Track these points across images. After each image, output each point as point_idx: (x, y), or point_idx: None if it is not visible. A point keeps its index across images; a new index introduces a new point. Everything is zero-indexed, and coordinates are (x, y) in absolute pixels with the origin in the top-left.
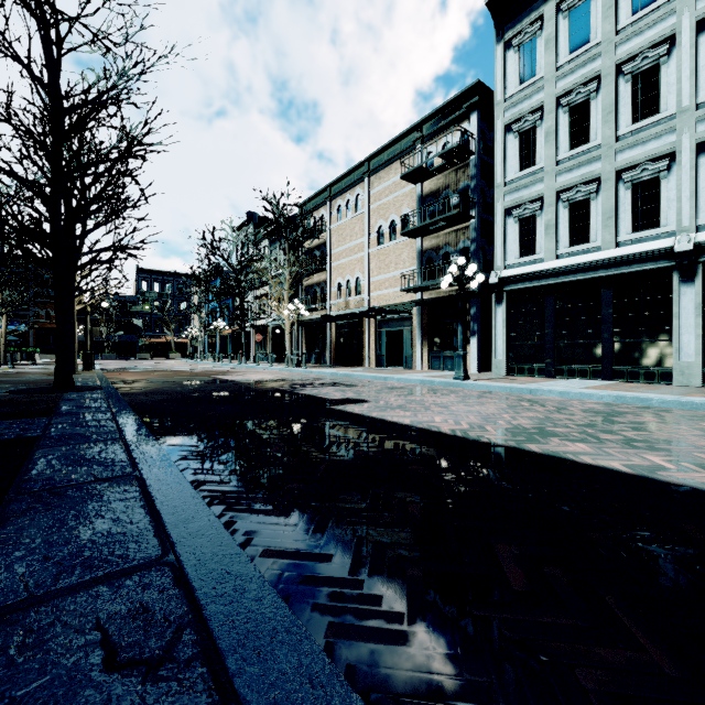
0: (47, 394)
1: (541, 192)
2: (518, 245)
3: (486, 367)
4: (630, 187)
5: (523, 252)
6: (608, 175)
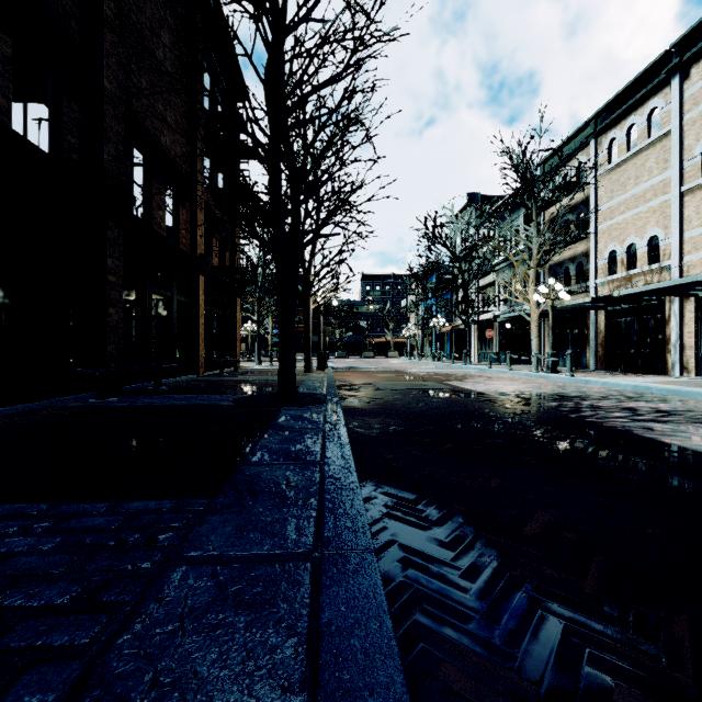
0: (266, 408)
1: None
2: None
3: None
4: None
5: None
6: None
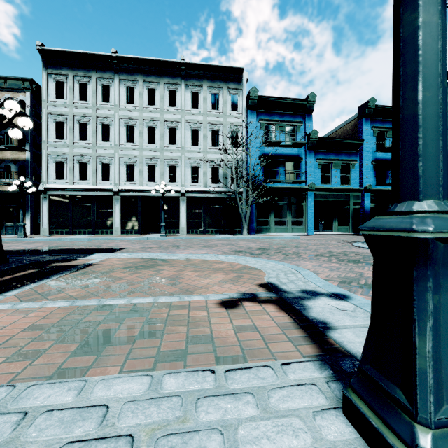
0: None
1: (67, 153)
2: (55, 173)
3: (37, 232)
4: (101, 164)
5: (58, 177)
6: (94, 157)
